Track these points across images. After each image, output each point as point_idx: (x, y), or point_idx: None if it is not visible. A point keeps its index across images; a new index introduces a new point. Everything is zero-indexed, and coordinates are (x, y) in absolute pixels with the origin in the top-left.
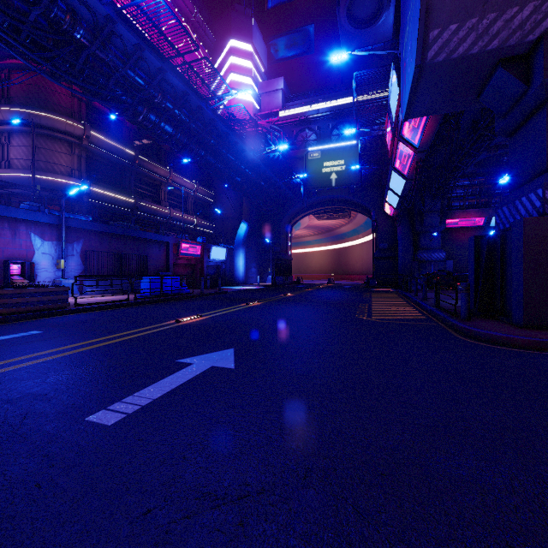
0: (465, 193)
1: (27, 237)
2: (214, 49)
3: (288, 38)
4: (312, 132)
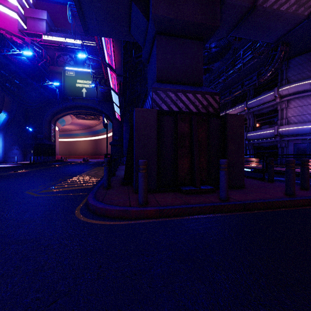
0: None
1: None
2: None
3: None
4: (70, 58)
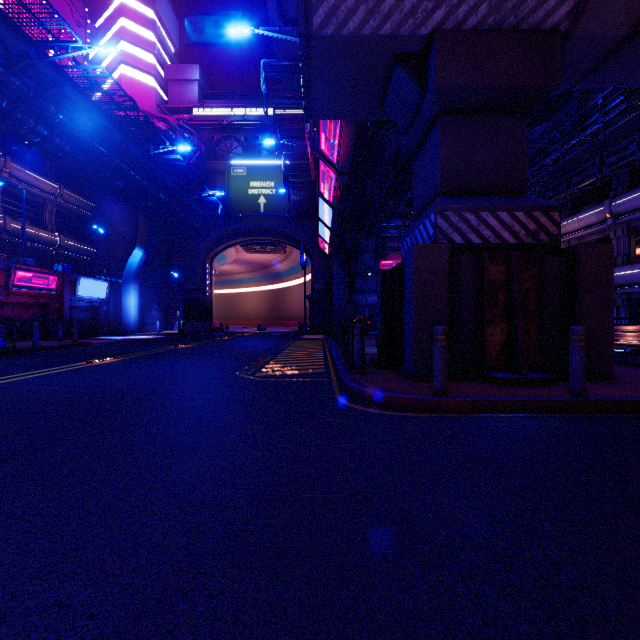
0: (398, 234)
1: None
2: None
3: (209, 19)
4: (237, 142)
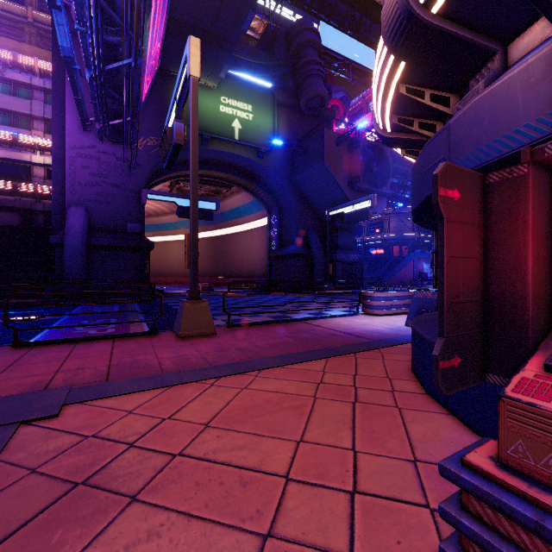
0: None
1: (422, 263)
2: None
3: None
4: None
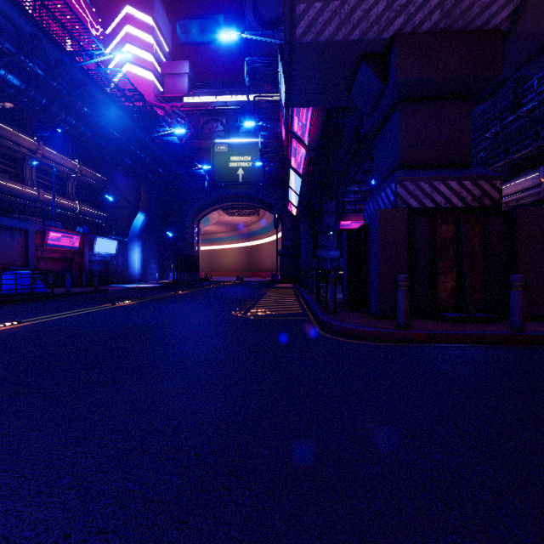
0: (355, 199)
1: None
2: (106, 11)
3: (196, 22)
4: (219, 124)
